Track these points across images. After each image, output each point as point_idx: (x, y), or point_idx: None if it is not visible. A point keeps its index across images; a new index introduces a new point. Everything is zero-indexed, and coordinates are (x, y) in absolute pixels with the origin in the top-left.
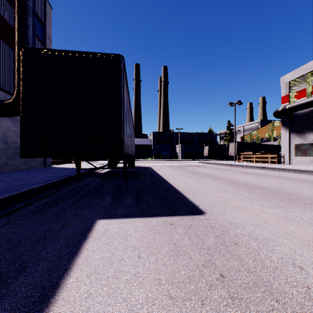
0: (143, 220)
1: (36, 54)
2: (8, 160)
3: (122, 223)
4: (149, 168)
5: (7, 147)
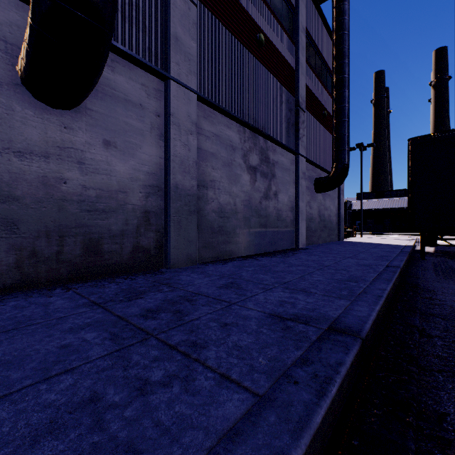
0: None
1: (426, 139)
2: (320, 233)
3: None
4: None
5: (320, 220)
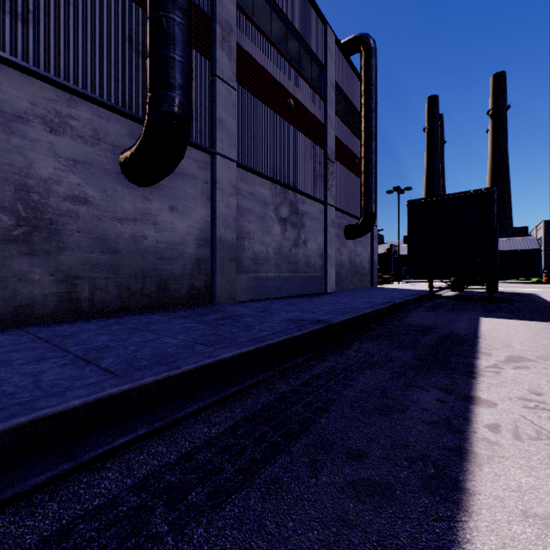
0: (520, 321)
1: (419, 202)
2: (351, 279)
3: (502, 320)
4: (531, 295)
5: (351, 266)
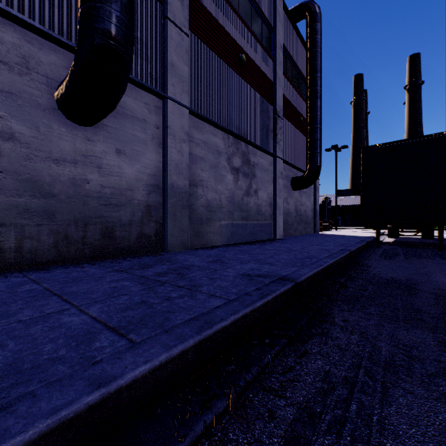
0: None
1: (373, 149)
2: (297, 226)
3: None
4: None
5: (296, 215)
